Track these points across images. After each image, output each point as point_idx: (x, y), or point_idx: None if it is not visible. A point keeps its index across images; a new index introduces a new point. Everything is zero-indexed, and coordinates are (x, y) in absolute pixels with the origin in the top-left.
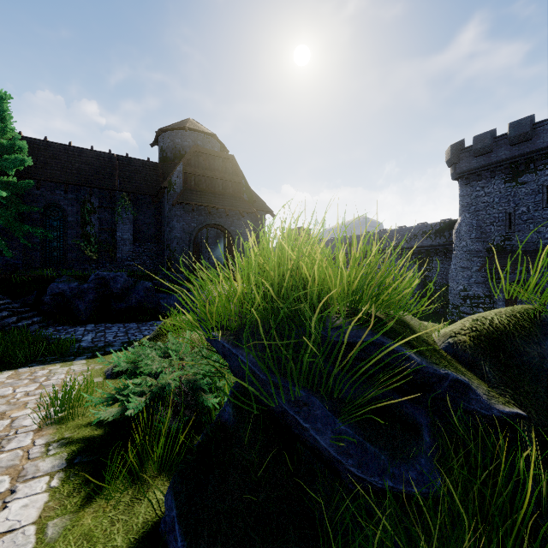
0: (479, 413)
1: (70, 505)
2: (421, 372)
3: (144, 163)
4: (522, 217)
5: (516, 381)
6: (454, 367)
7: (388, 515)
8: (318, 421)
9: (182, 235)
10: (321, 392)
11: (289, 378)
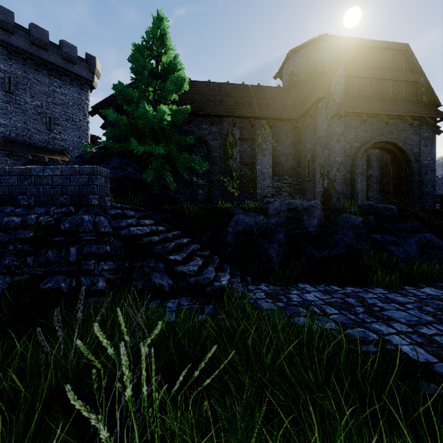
0: None
1: None
2: None
3: (276, 89)
4: None
5: None
6: None
7: None
8: None
9: (343, 158)
10: None
11: None
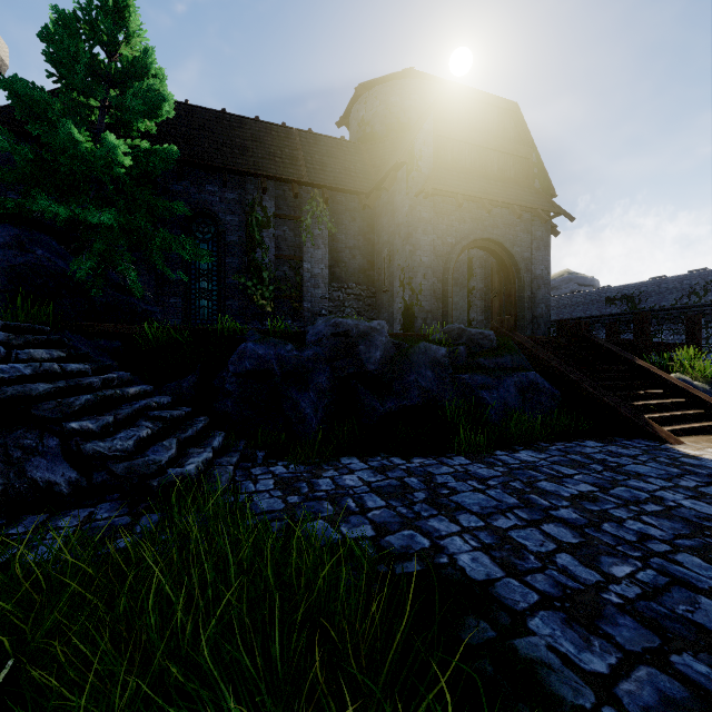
0: None
1: None
2: None
3: (338, 143)
4: None
5: None
6: None
7: None
8: None
9: (432, 259)
10: None
11: None
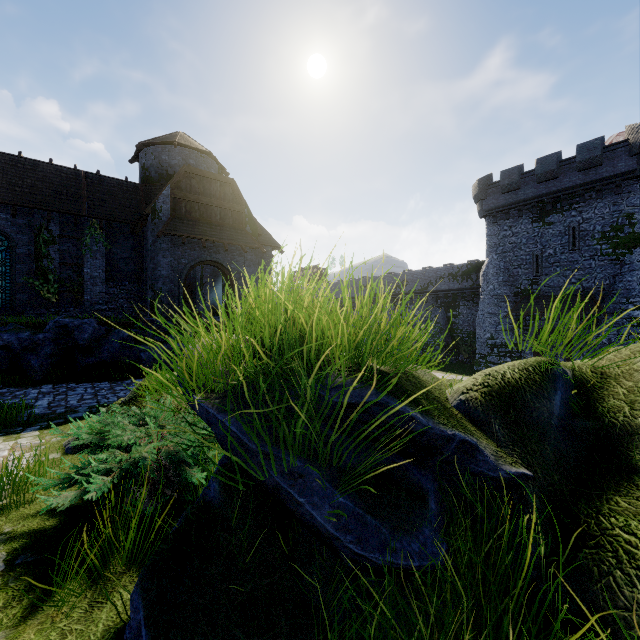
0: (487, 476)
1: (7, 618)
2: (428, 434)
3: (120, 183)
4: (549, 259)
5: (525, 439)
6: (463, 427)
7: (387, 594)
8: (315, 494)
9: (170, 273)
10: (319, 461)
11: (283, 446)
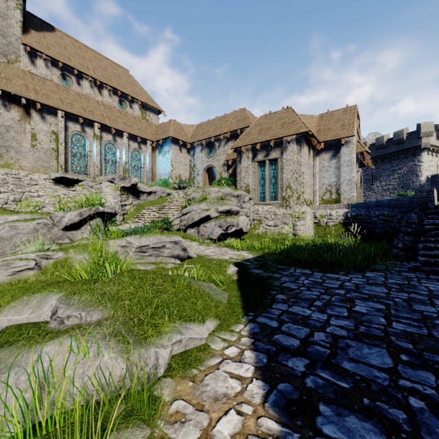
0: None
1: None
2: None
3: None
4: None
5: None
6: None
7: None
8: None
9: None
10: None
11: None
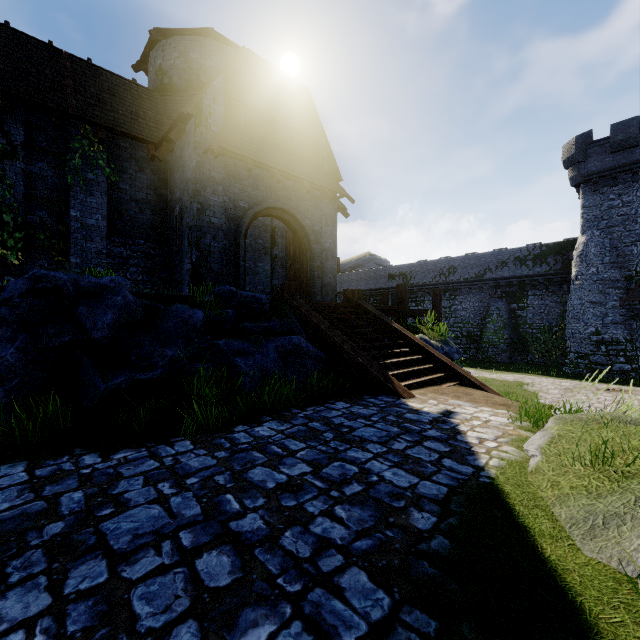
0: None
1: None
2: None
3: (126, 83)
4: None
5: None
6: None
7: None
8: None
9: (223, 221)
10: None
11: None
